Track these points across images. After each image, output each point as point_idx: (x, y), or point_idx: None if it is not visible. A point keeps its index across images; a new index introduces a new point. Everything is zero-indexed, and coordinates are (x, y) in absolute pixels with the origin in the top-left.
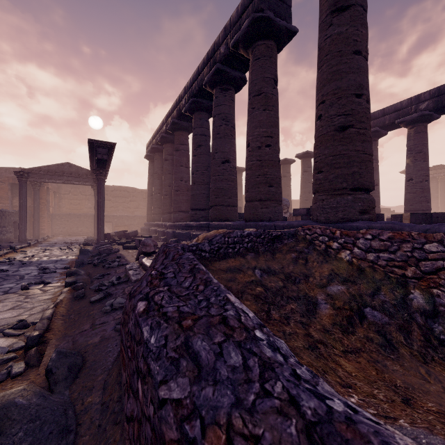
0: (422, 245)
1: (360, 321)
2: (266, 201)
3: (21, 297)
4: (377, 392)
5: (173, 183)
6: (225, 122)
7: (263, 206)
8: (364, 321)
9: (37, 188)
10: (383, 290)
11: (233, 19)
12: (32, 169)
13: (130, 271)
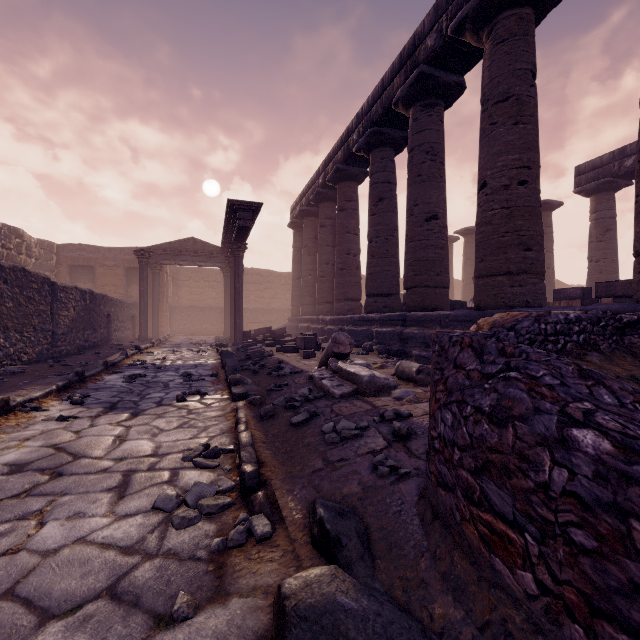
0: None
1: None
2: (520, 275)
3: (182, 411)
4: None
5: (335, 258)
6: (430, 156)
7: (514, 284)
8: None
9: (156, 272)
10: None
11: None
12: (151, 248)
13: (324, 381)
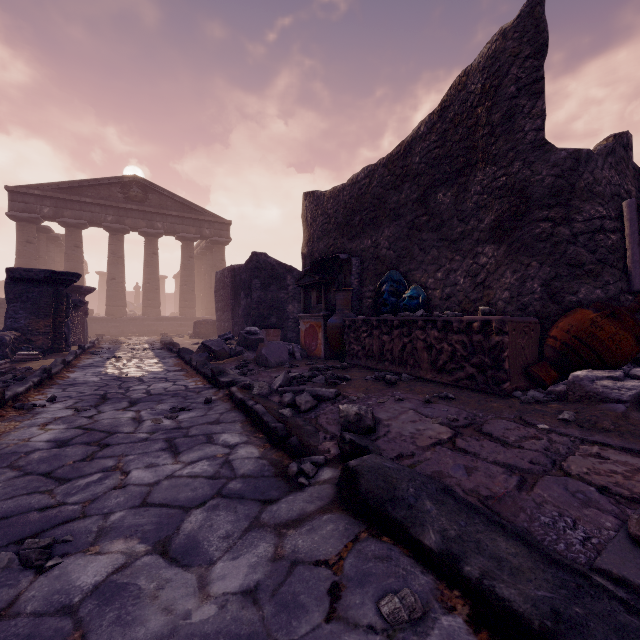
0: None
1: None
2: None
3: None
4: None
5: None
6: None
7: None
8: None
9: None
10: None
11: None
12: None
13: None
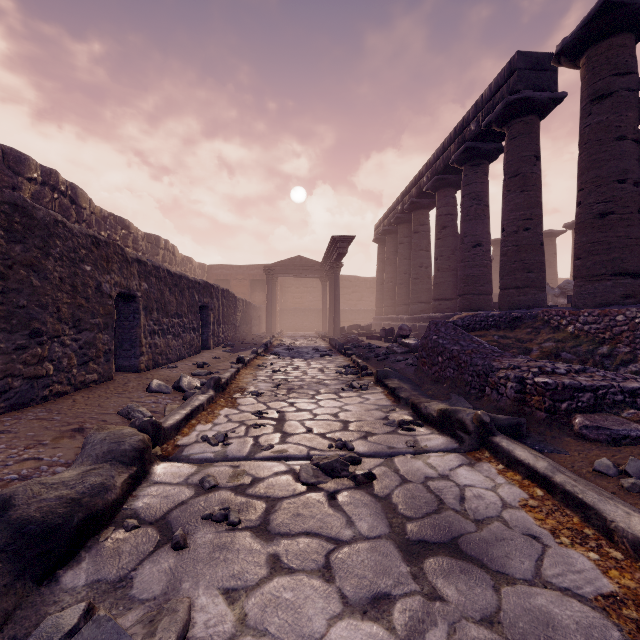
0: (614, 317)
1: (555, 357)
2: (524, 289)
3: (325, 359)
4: None
5: (411, 270)
6: (476, 201)
7: (520, 294)
8: (558, 358)
9: (274, 283)
10: (583, 346)
11: (485, 97)
12: (270, 265)
13: (394, 348)
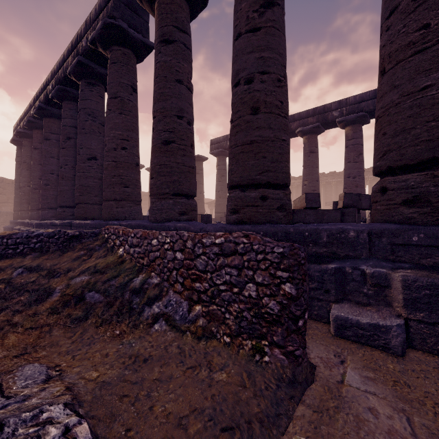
0: (151, 241)
1: (76, 303)
2: (122, 201)
3: None
4: (3, 353)
5: (41, 175)
6: (92, 117)
7: (119, 206)
8: (81, 302)
9: None
10: (120, 277)
11: (92, 16)
12: None
13: None
